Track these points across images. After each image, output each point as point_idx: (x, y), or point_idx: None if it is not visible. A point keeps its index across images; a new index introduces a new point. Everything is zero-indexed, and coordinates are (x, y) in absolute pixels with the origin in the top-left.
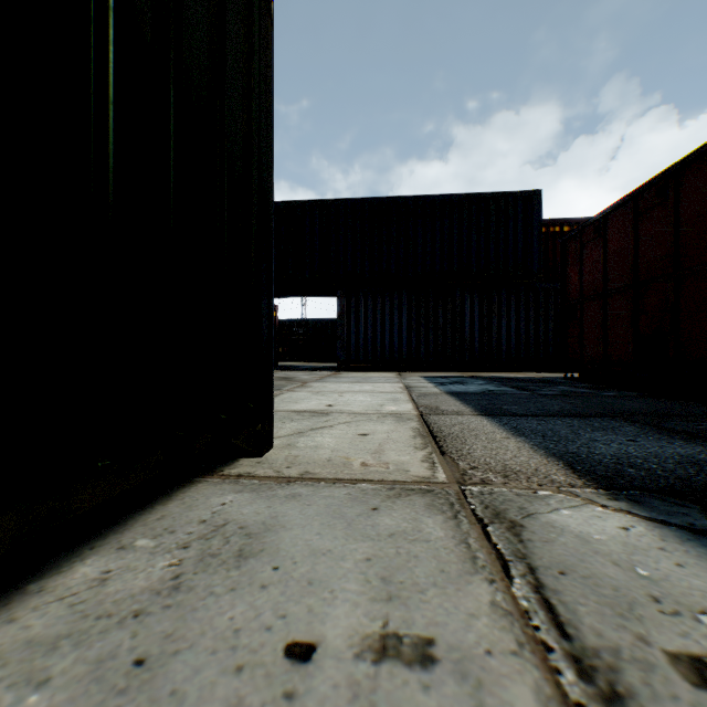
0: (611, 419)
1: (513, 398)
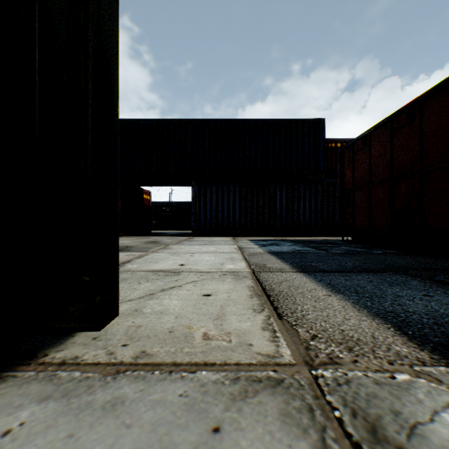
0: (395, 273)
1: (316, 256)
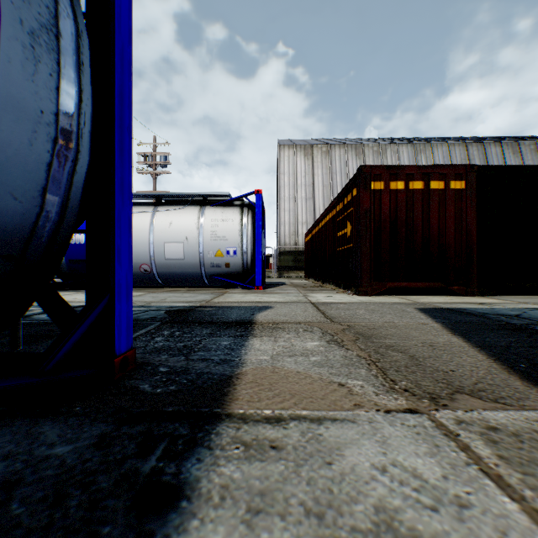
0: None
1: None
